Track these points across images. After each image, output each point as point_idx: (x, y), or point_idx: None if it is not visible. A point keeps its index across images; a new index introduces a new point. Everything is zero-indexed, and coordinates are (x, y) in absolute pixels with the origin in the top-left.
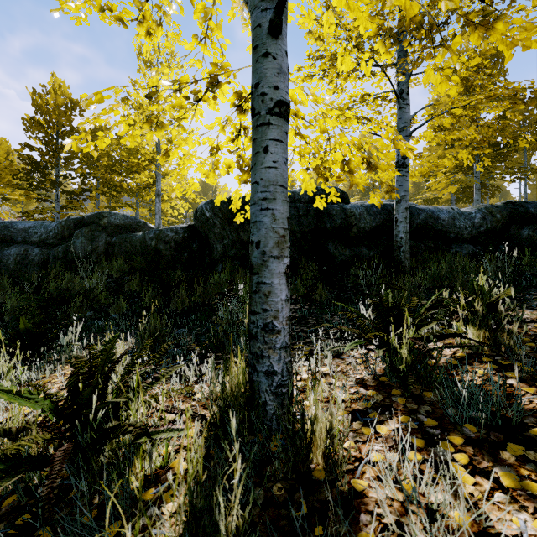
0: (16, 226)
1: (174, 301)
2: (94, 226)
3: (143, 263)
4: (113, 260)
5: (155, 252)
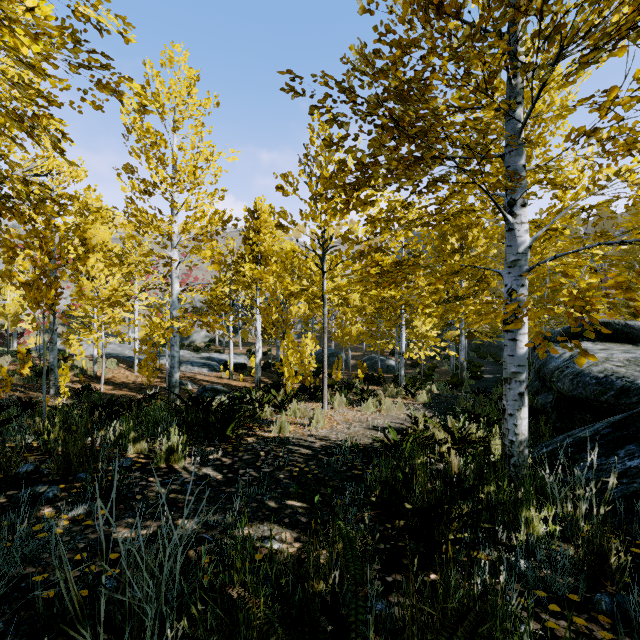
0: None
1: None
2: None
3: None
4: None
5: None
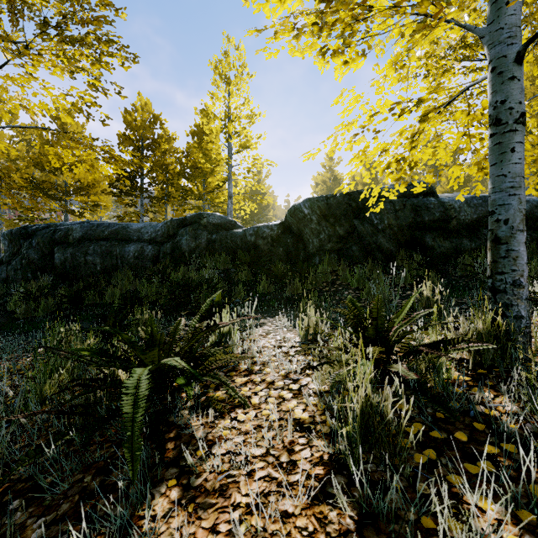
0: (131, 227)
1: (289, 288)
2: (196, 226)
3: (247, 256)
4: (217, 255)
5: (254, 247)
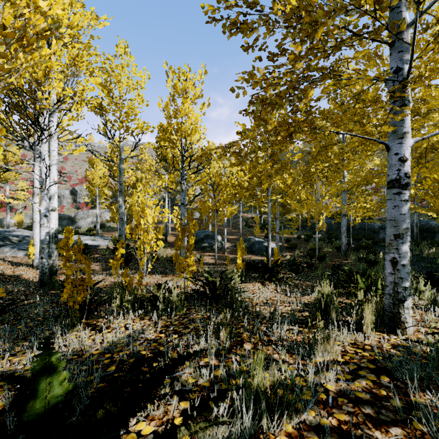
0: None
1: None
2: None
3: None
4: None
5: None
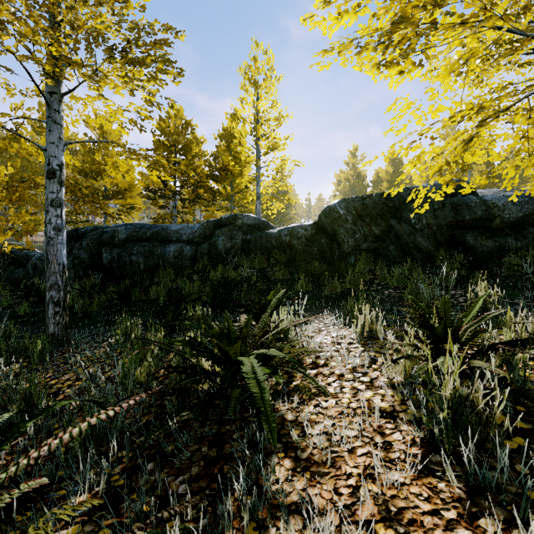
0: (170, 229)
1: (327, 287)
2: (231, 227)
3: (283, 256)
4: (252, 254)
5: (289, 246)
